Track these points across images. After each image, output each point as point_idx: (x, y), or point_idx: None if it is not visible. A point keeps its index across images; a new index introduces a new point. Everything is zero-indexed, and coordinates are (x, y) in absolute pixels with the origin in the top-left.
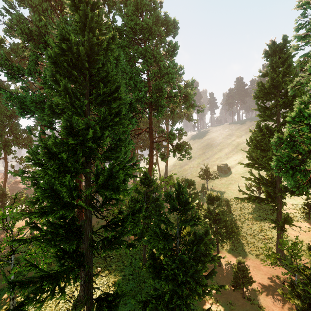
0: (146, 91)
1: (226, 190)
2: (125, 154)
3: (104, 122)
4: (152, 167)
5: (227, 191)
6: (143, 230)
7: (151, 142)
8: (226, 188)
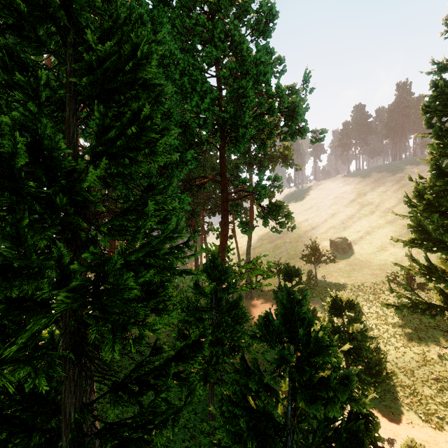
0: (213, 99)
1: (347, 280)
2: (167, 222)
3: (104, 138)
4: (226, 244)
5: (350, 282)
6: (208, 369)
7: (224, 200)
8: (347, 277)
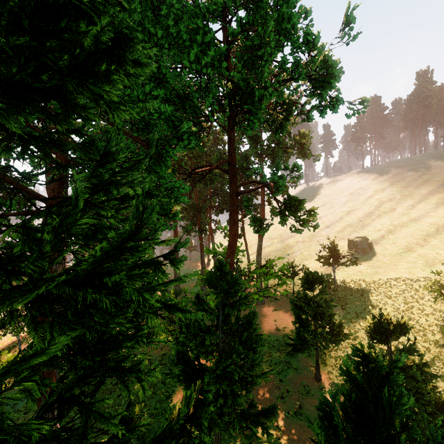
0: (219, 55)
1: (371, 285)
2: None
3: None
4: (235, 246)
5: (374, 287)
6: (213, 417)
7: (233, 193)
8: (370, 281)
